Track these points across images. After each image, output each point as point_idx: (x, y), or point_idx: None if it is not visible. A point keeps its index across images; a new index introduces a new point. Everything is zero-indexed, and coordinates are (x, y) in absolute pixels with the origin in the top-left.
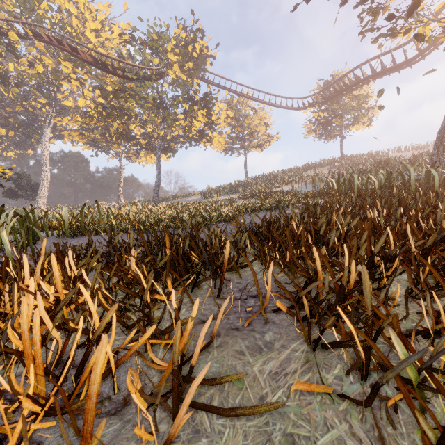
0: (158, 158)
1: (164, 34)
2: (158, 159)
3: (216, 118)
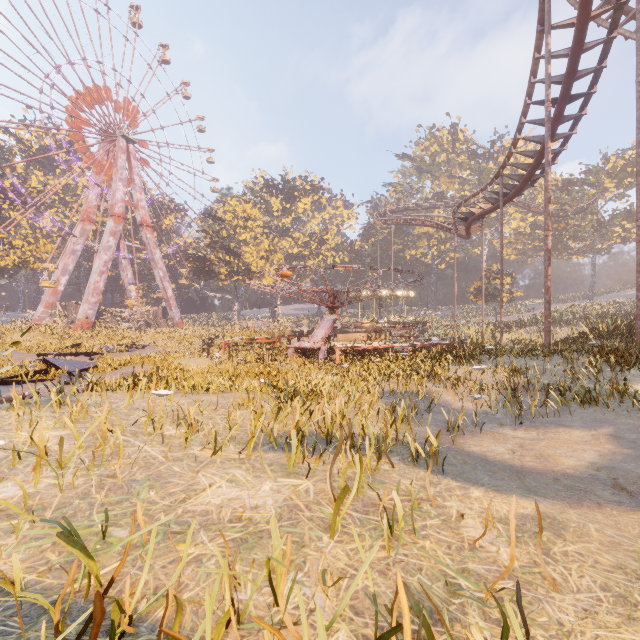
0: (593, 263)
1: (601, 172)
2: (593, 264)
3: None
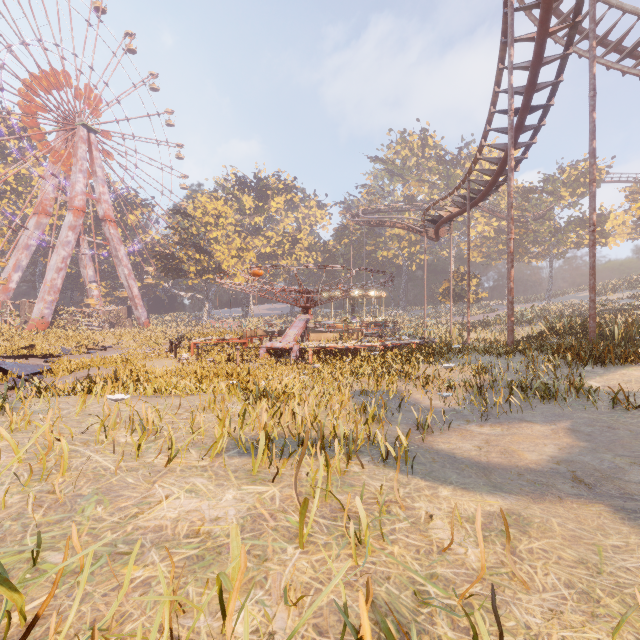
0: (550, 266)
1: (557, 181)
2: (550, 267)
3: (612, 223)
